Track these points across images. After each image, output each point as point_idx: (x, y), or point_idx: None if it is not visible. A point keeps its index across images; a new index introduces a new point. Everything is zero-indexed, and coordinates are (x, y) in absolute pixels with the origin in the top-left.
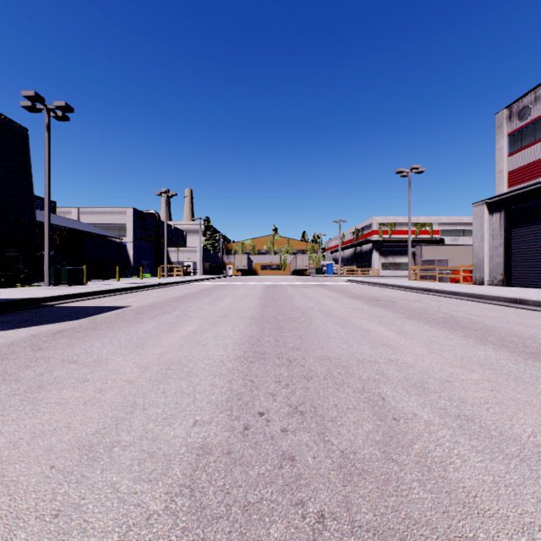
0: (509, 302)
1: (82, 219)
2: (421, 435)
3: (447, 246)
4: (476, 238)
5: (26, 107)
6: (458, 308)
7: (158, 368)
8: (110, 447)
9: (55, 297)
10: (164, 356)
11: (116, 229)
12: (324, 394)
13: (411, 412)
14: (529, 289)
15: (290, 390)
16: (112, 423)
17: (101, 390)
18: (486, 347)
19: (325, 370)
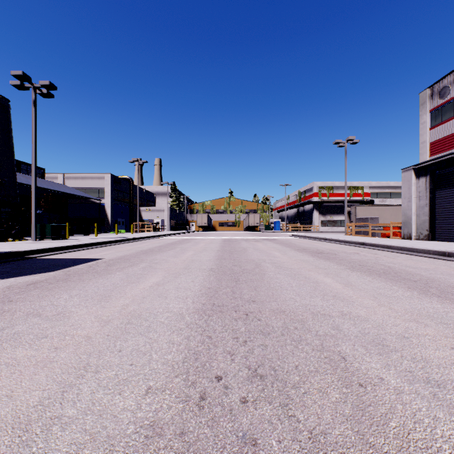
0: (438, 254)
1: (67, 183)
2: (394, 408)
3: (377, 206)
4: (404, 199)
5: (15, 86)
6: (394, 260)
7: (118, 322)
8: (48, 425)
9: (37, 251)
10: (126, 308)
11: (96, 192)
12: (283, 353)
13: (376, 376)
14: (452, 243)
15: (248, 348)
16: (59, 391)
17: (56, 348)
18: (431, 299)
19: (282, 324)
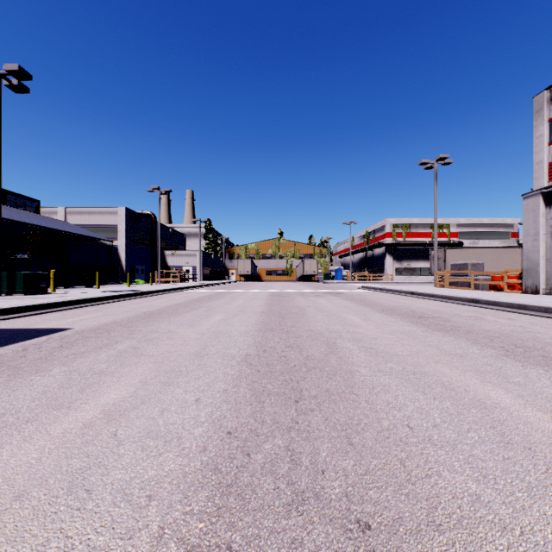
0: None
1: (69, 220)
2: None
3: (474, 249)
4: (527, 237)
5: None
6: None
7: None
8: None
9: None
10: None
11: (106, 231)
12: None
13: None
14: None
15: None
16: None
17: None
18: None
19: None
